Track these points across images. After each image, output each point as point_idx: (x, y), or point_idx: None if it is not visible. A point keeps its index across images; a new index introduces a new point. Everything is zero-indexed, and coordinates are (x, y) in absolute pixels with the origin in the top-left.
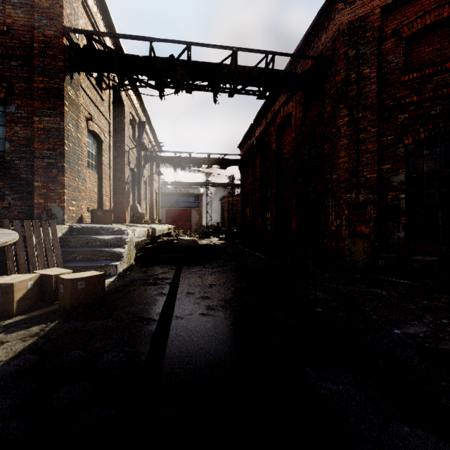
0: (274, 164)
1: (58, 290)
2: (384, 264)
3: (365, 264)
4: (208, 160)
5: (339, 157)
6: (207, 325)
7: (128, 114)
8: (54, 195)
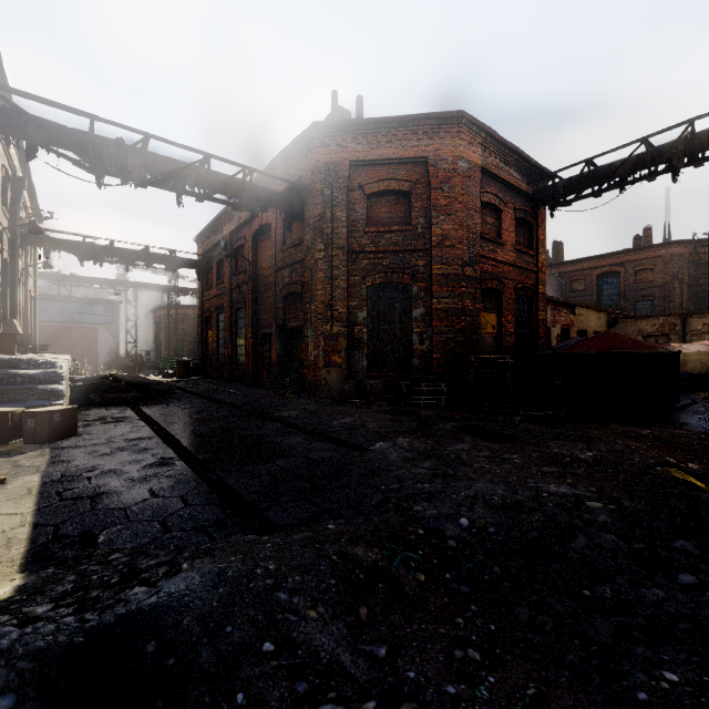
0: (250, 278)
1: (24, 426)
2: (349, 389)
3: (338, 391)
4: (146, 256)
5: (317, 289)
6: (204, 435)
7: None
8: None
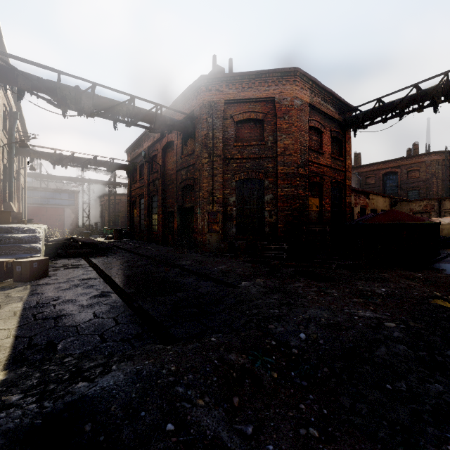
0: (161, 176)
1: (14, 270)
2: (224, 246)
3: (217, 248)
4: (94, 162)
5: (203, 183)
6: (130, 276)
7: (1, 106)
8: None
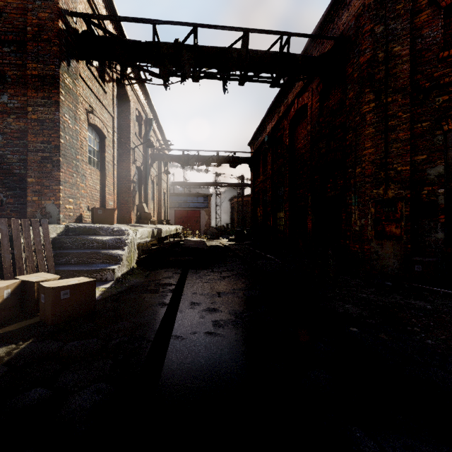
0: (287, 160)
1: (39, 300)
2: (421, 270)
3: (396, 269)
4: (217, 158)
5: (364, 148)
6: (213, 349)
7: (134, 110)
8: (49, 192)
